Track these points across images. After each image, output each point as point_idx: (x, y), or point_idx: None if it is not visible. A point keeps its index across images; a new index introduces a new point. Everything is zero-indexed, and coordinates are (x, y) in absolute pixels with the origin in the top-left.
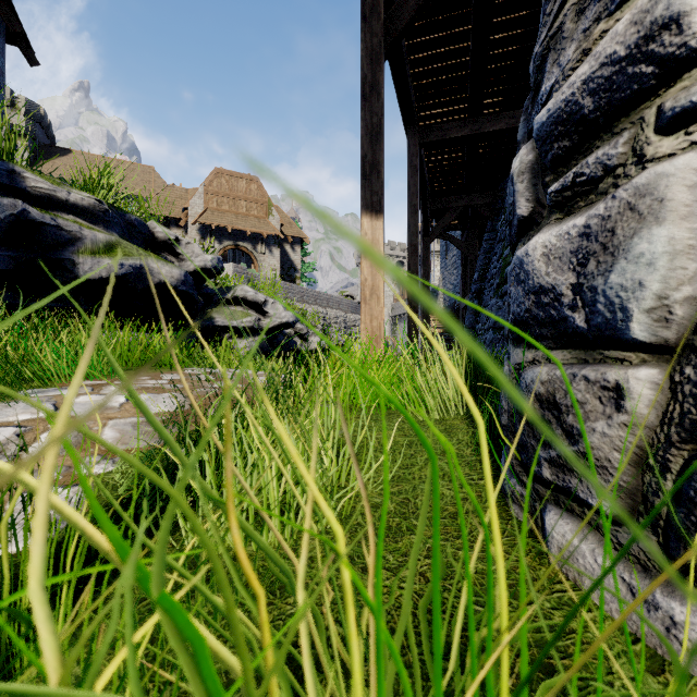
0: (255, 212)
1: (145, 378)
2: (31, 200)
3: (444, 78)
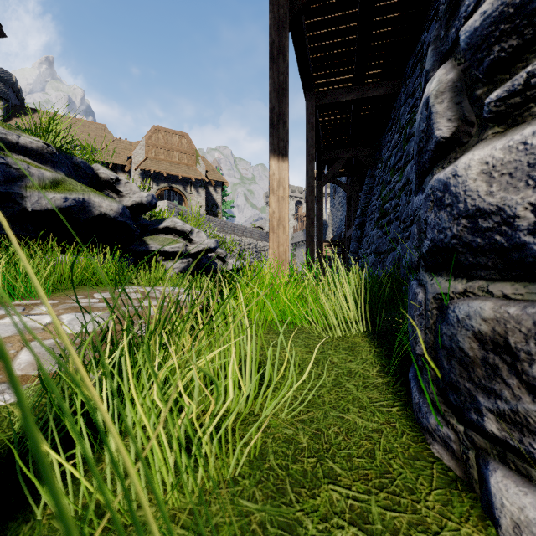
0: (185, 161)
1: (78, 297)
2: None
3: (336, 53)
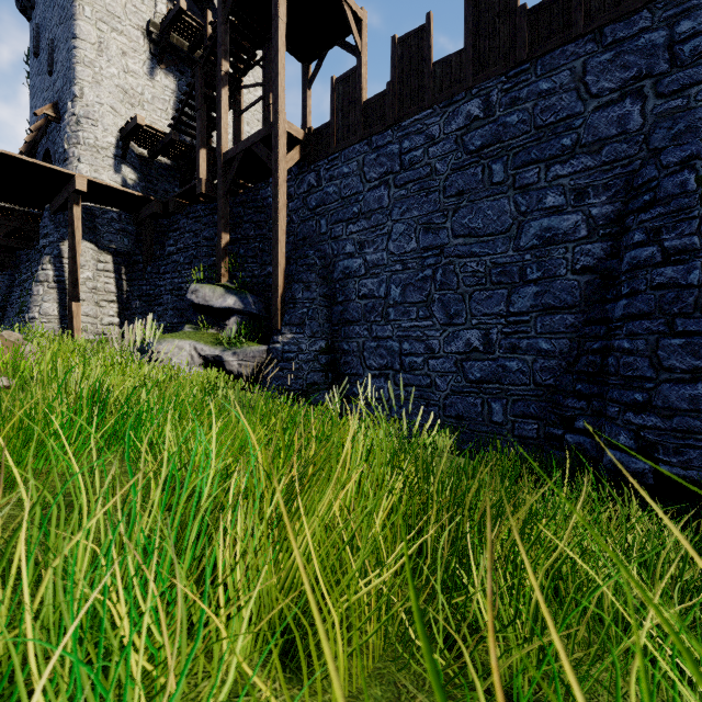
0: None
1: None
2: None
3: None
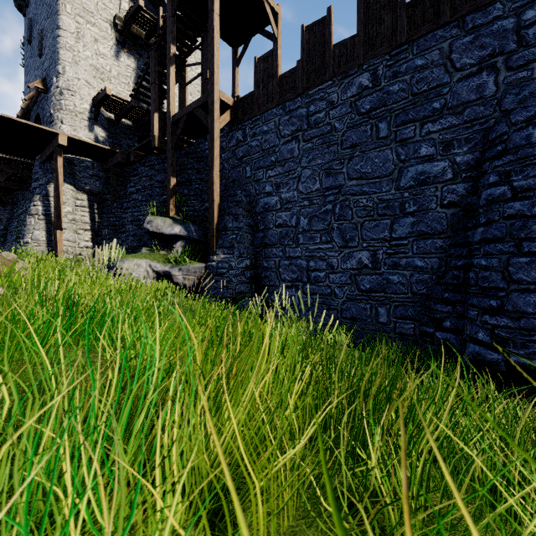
0: None
1: None
2: None
3: None
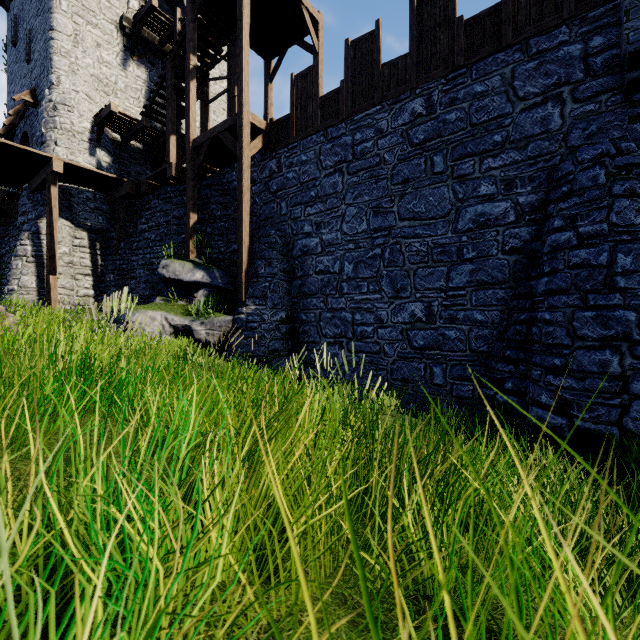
0: None
1: None
2: None
3: None
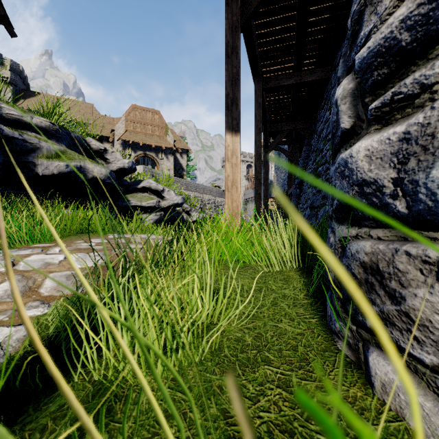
0: (157, 133)
1: (80, 241)
2: (5, 122)
3: (279, 46)
